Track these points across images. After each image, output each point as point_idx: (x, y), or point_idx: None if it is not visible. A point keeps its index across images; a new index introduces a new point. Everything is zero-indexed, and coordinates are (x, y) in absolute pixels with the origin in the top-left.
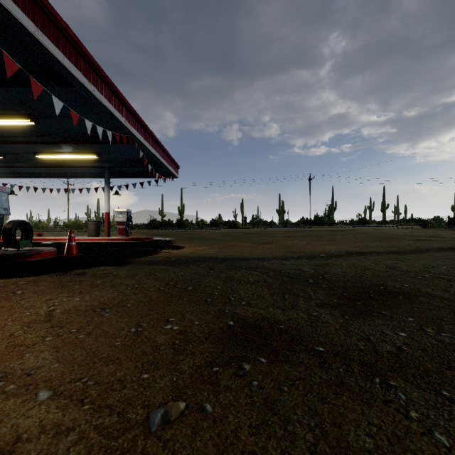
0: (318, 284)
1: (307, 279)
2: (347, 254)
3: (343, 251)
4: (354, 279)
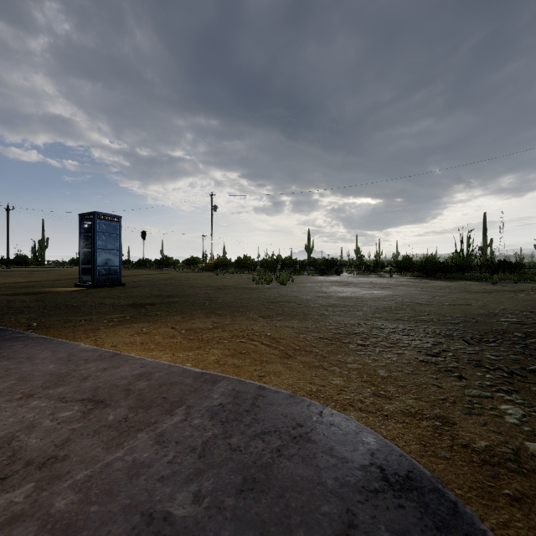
0: (6, 288)
1: (1, 287)
2: (29, 282)
3: (28, 281)
4: (23, 286)
